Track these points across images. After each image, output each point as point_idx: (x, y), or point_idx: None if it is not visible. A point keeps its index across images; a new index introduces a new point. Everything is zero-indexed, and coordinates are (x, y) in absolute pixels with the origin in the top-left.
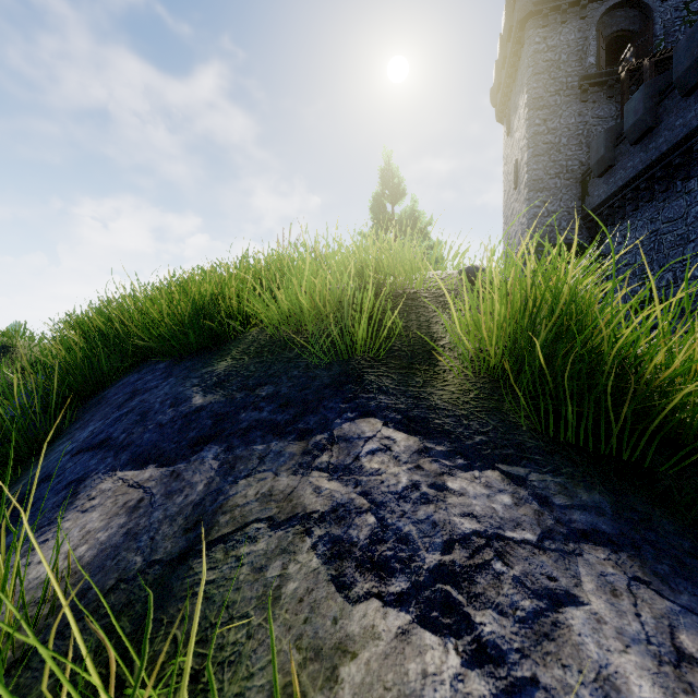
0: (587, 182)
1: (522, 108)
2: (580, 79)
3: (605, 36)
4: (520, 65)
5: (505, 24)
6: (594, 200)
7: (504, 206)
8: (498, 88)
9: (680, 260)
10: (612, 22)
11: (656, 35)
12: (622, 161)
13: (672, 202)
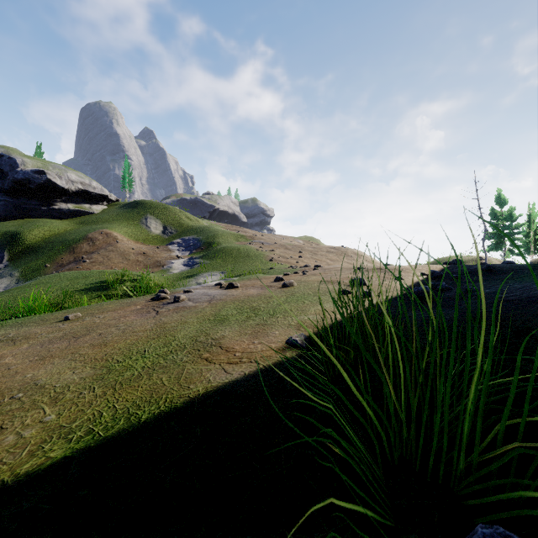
0: None
1: None
2: None
3: None
4: None
5: None
6: None
7: None
8: None
9: None
10: None
11: None
12: None
13: None
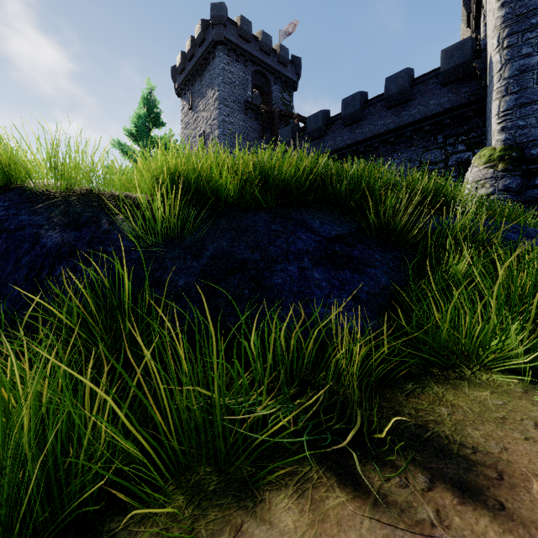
0: None
1: (213, 99)
2: (246, 101)
3: (254, 84)
4: (210, 69)
5: (200, 34)
6: None
7: None
8: (182, 72)
9: None
10: (256, 78)
11: (273, 99)
12: None
13: None
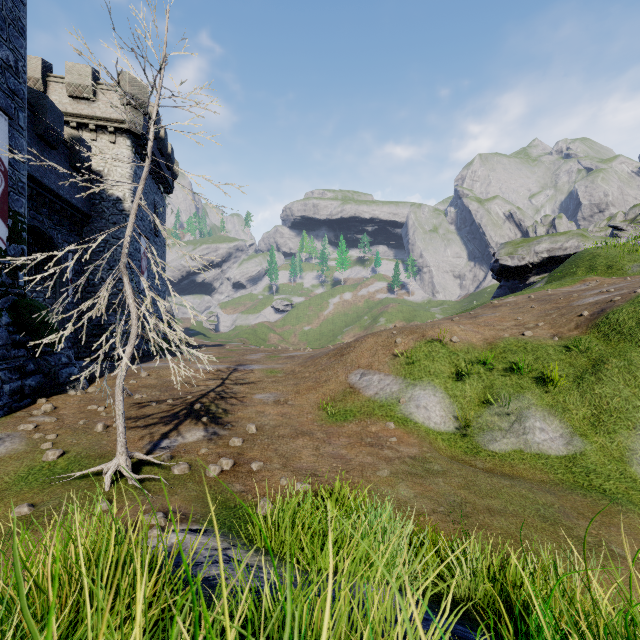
0: None
1: None
2: None
3: None
4: None
5: None
6: None
7: None
8: None
9: None
10: None
11: None
12: None
13: None
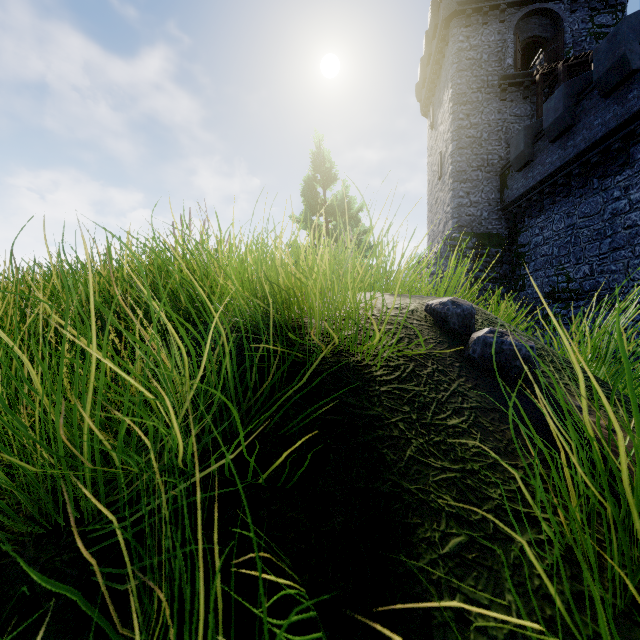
0: (506, 176)
1: (447, 103)
2: (500, 78)
3: (521, 40)
4: (445, 62)
5: (431, 22)
6: (513, 192)
7: (428, 195)
8: (423, 84)
9: (596, 254)
10: (527, 28)
11: (565, 43)
12: (540, 157)
13: (588, 198)
